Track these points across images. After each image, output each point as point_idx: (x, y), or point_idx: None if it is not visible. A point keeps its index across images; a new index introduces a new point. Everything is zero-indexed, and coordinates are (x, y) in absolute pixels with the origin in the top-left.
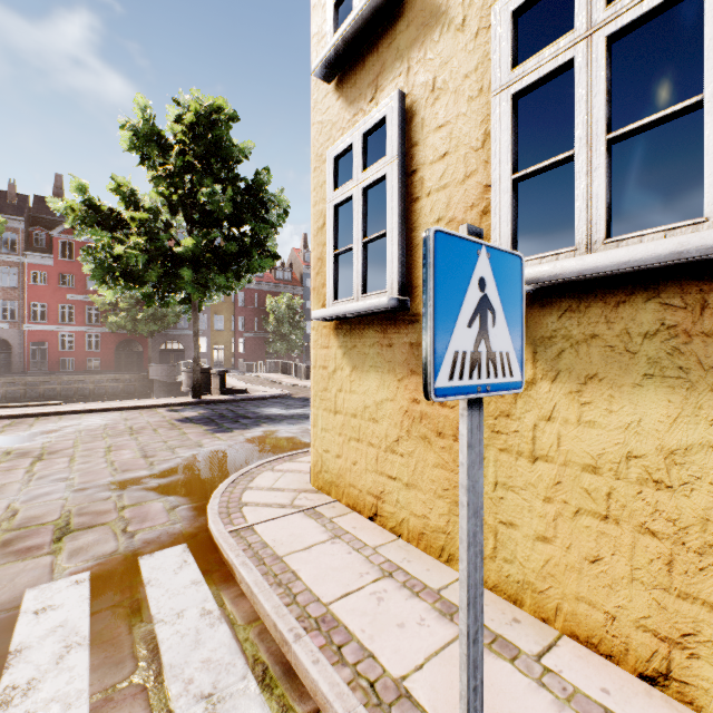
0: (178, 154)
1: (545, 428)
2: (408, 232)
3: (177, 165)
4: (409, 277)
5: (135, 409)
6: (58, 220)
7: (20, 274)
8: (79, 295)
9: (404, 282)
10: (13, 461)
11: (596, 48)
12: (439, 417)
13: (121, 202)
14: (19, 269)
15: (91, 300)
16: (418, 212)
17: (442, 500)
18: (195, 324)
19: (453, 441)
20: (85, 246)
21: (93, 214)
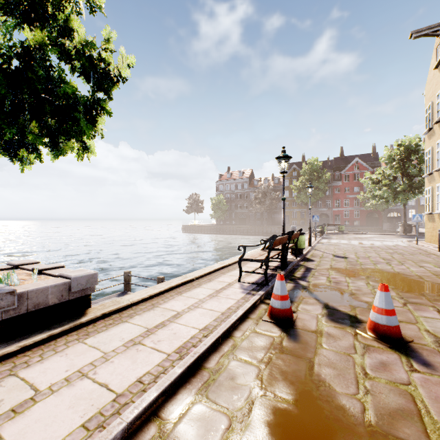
0: (398, 159)
1: (439, 227)
2: (432, 204)
3: (397, 162)
4: (432, 210)
5: (384, 235)
6: (342, 166)
7: (331, 190)
8: (351, 195)
9: (432, 210)
10: (366, 237)
11: (439, 194)
12: (434, 227)
13: (379, 175)
14: (331, 188)
15: (357, 197)
16: (433, 202)
17: (434, 237)
18: (404, 209)
19: (435, 230)
20: (369, 191)
21: (371, 181)
